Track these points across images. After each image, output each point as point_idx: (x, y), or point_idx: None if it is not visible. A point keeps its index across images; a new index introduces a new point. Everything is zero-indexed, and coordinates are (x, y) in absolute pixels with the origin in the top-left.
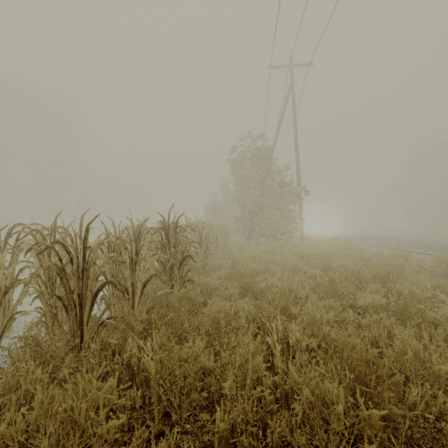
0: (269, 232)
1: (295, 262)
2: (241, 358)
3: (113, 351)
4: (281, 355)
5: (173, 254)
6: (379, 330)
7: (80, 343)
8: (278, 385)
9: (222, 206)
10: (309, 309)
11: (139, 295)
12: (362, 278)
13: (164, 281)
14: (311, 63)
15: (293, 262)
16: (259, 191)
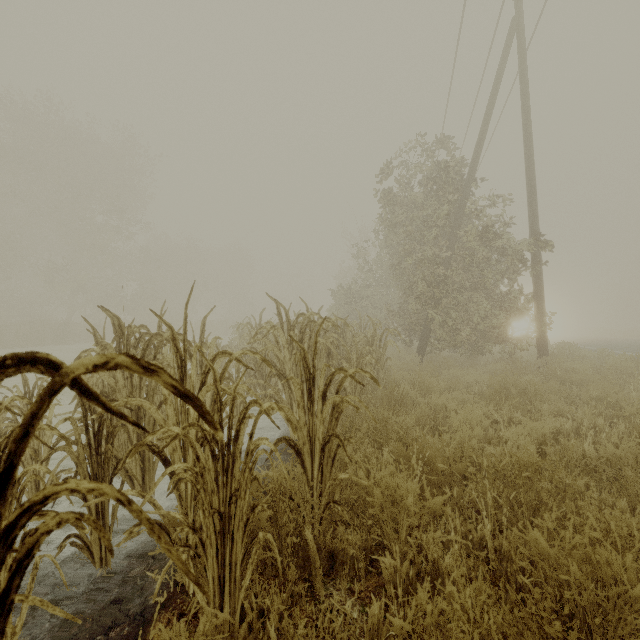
0: (468, 337)
1: None
2: None
3: None
4: None
5: None
6: None
7: None
8: None
9: (362, 289)
10: None
11: None
12: None
13: None
14: None
15: None
16: (445, 250)
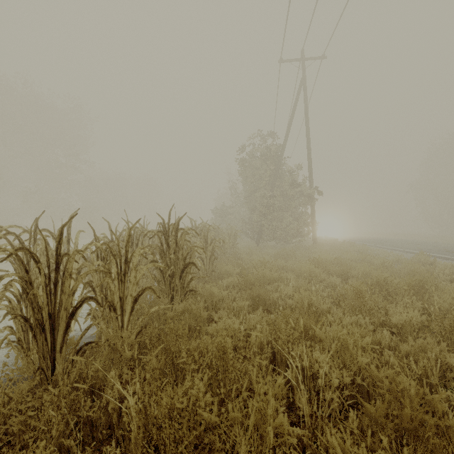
0: (280, 235)
1: (310, 268)
2: (256, 414)
3: (91, 385)
4: (308, 400)
5: (173, 261)
6: (430, 362)
7: (51, 375)
8: (305, 445)
9: (230, 209)
10: (338, 332)
11: (129, 311)
12: (391, 289)
13: (163, 291)
14: (324, 56)
15: (309, 268)
16: (269, 192)
